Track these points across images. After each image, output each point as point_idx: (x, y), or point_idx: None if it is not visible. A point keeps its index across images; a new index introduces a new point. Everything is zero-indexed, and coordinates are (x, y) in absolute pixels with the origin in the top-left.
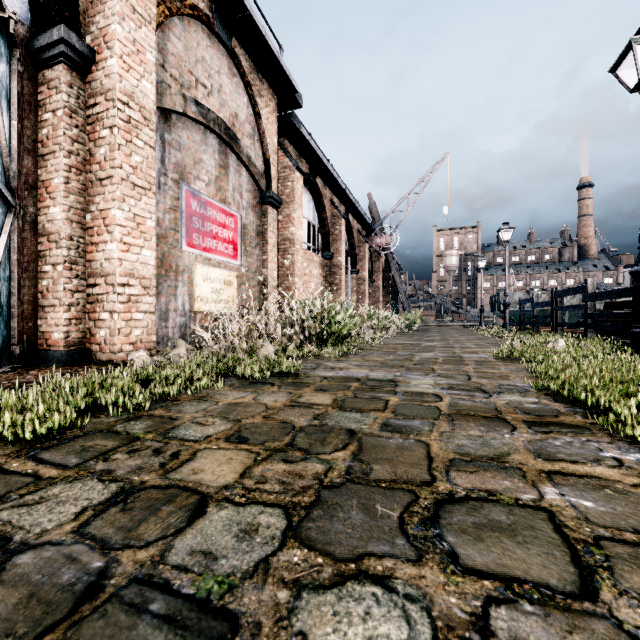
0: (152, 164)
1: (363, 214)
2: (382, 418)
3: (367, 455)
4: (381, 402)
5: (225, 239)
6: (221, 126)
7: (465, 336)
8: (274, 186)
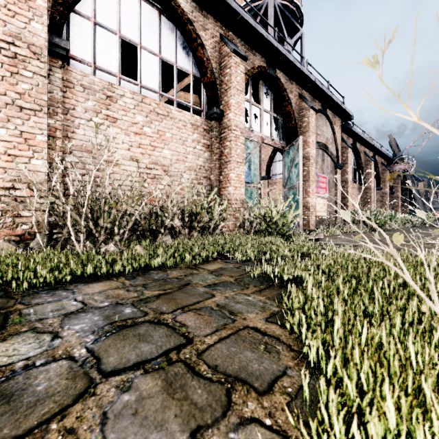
0: (315, 173)
1: (385, 153)
2: None
3: None
4: None
5: (323, 187)
6: (323, 146)
7: None
8: (339, 159)
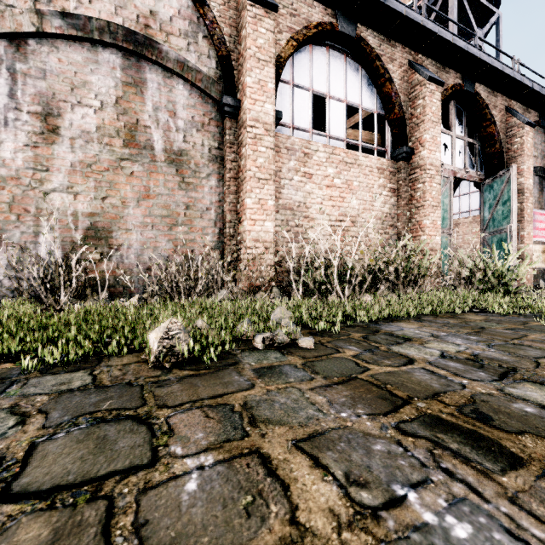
0: (531, 210)
1: None
2: None
3: None
4: None
5: (541, 228)
6: (541, 171)
7: None
8: None
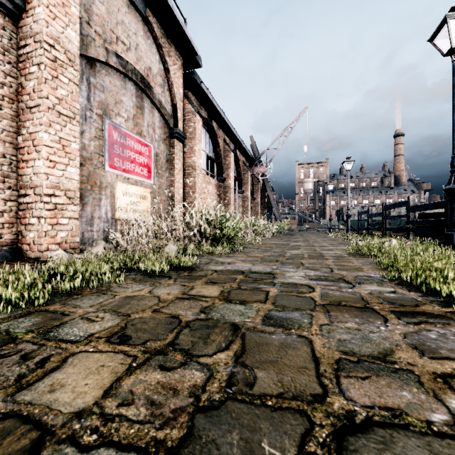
0: (76, 98)
1: (247, 150)
2: (264, 310)
3: (250, 356)
4: (262, 293)
5: (141, 163)
6: (137, 76)
7: (320, 238)
8: (180, 125)
